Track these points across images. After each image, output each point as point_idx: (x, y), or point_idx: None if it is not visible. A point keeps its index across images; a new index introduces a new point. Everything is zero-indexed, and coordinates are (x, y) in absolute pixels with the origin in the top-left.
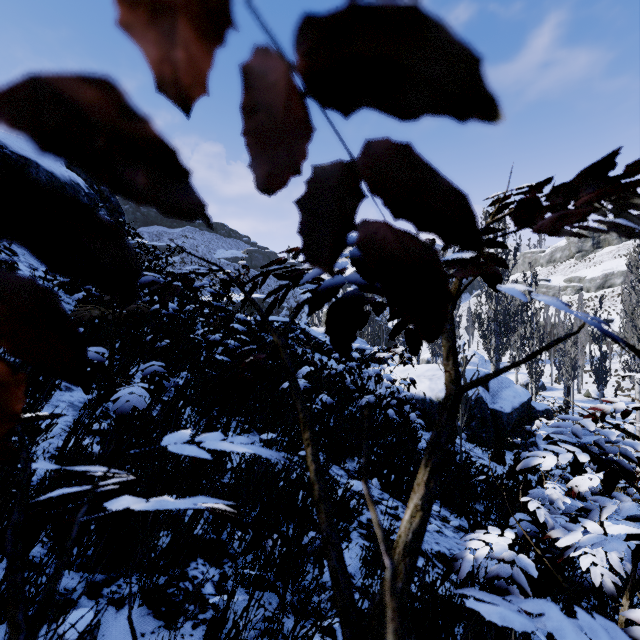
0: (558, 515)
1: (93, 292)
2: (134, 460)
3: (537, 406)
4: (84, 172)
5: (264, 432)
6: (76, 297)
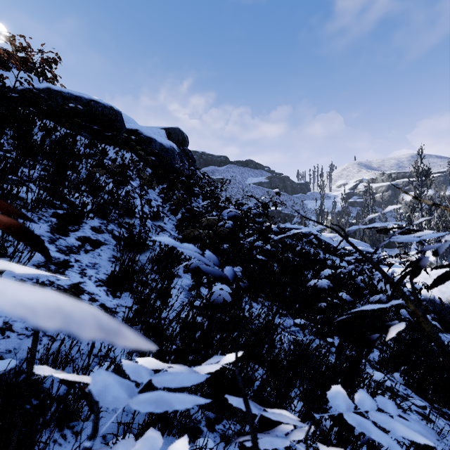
0: None
1: (186, 214)
2: (222, 333)
3: None
4: (176, 140)
5: (295, 317)
6: (177, 217)
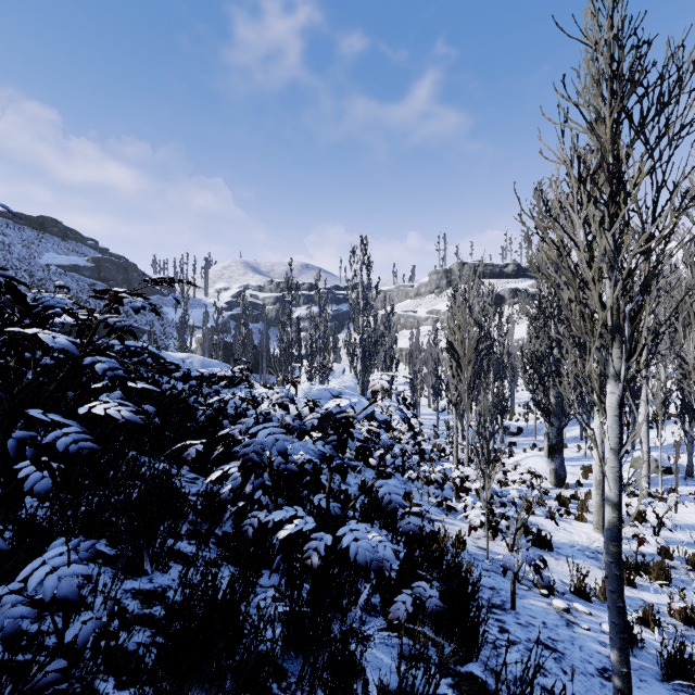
0: None
1: None
2: None
3: (379, 417)
4: None
5: None
6: None
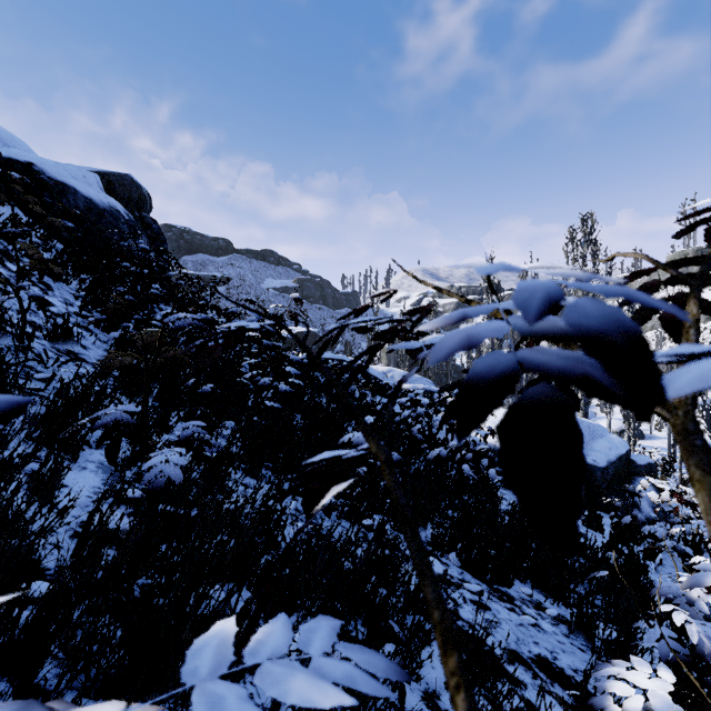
0: (702, 621)
1: (130, 330)
2: (169, 541)
3: (638, 460)
4: (124, 198)
5: None
6: (112, 336)
